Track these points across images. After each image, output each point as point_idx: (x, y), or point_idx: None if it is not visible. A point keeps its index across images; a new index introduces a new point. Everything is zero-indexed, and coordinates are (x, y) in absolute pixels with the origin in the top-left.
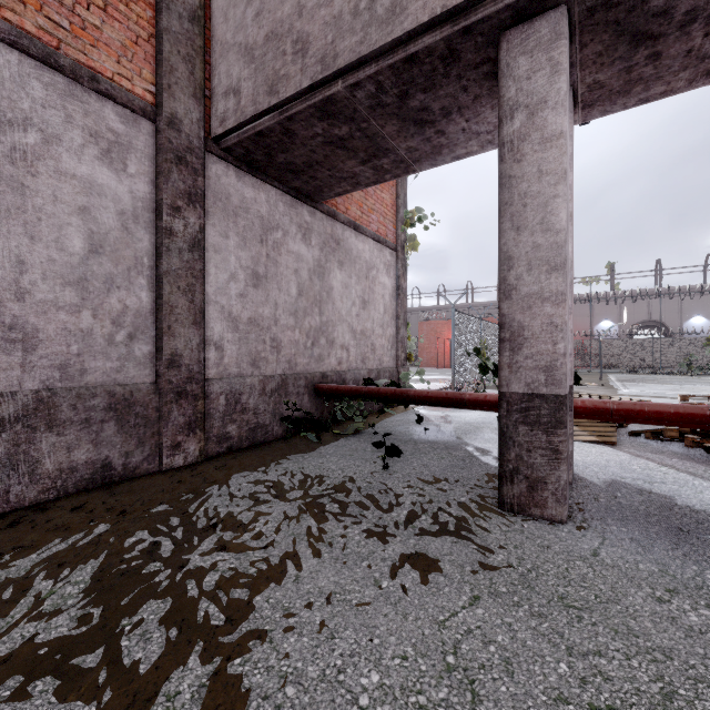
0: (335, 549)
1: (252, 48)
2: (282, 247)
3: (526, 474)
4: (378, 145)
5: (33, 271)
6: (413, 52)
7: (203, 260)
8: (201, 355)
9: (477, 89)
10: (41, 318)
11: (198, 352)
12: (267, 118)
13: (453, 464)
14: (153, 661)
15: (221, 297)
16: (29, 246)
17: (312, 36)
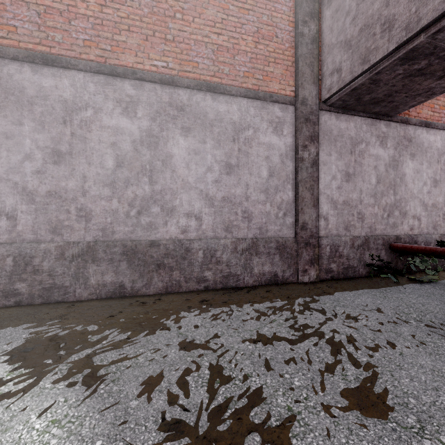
0: (427, 348)
1: (349, 40)
2: (365, 154)
3: None
4: None
5: (251, 188)
6: None
7: (318, 171)
8: (317, 223)
9: None
10: (253, 208)
11: (315, 221)
12: (360, 78)
13: None
14: (329, 359)
15: (327, 190)
16: (249, 178)
17: (397, 14)
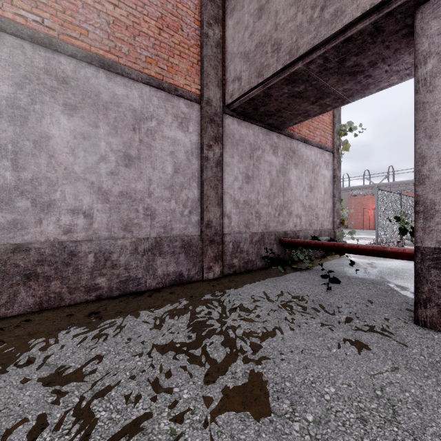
0: (302, 329)
1: (248, 53)
2: (261, 159)
3: (437, 302)
4: (323, 92)
5: (154, 183)
6: (349, 36)
7: (222, 171)
8: (221, 221)
9: (397, 45)
10: (157, 205)
11: (219, 219)
12: (256, 90)
13: (377, 293)
14: (222, 358)
15: (230, 190)
16: (152, 172)
17: (283, 40)
